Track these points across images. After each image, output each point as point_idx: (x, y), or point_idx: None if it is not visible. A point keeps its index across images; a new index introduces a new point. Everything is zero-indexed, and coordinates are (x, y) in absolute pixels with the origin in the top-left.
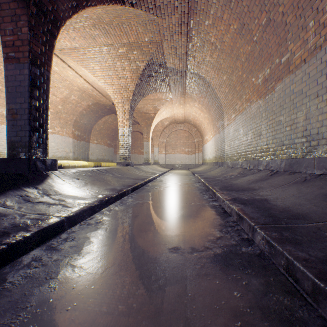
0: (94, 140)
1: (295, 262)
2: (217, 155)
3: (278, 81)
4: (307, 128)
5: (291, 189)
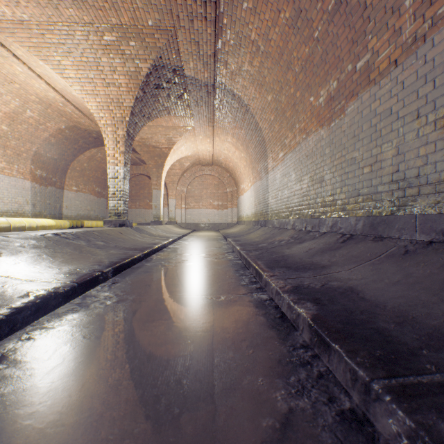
0: (72, 185)
1: None
2: (259, 210)
3: (350, 98)
4: (399, 168)
5: (388, 268)
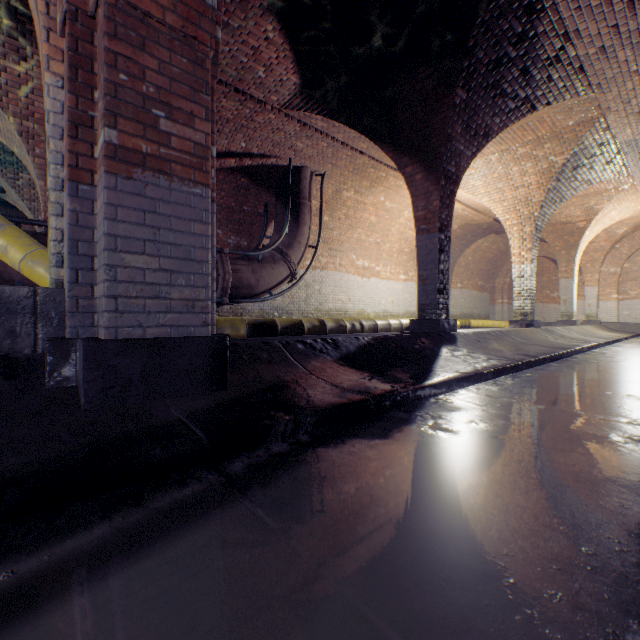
0: (456, 283)
1: None
2: None
3: None
4: None
5: None
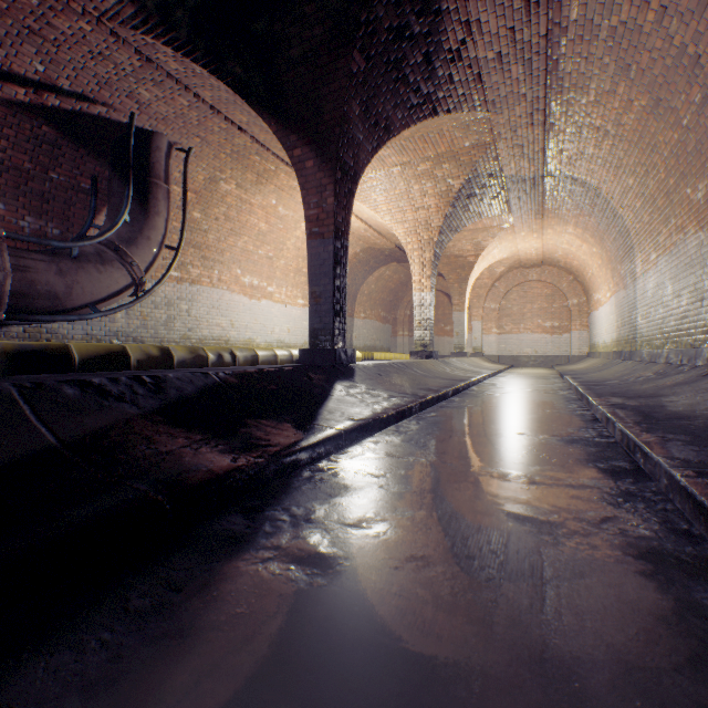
0: (360, 312)
1: (628, 435)
2: (622, 335)
3: None
4: None
5: None
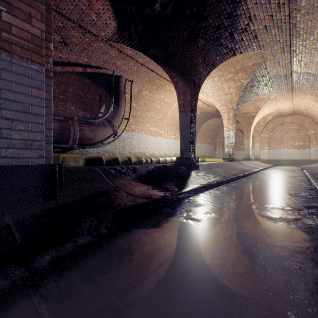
0: (198, 140)
1: None
2: None
3: None
4: None
5: None
